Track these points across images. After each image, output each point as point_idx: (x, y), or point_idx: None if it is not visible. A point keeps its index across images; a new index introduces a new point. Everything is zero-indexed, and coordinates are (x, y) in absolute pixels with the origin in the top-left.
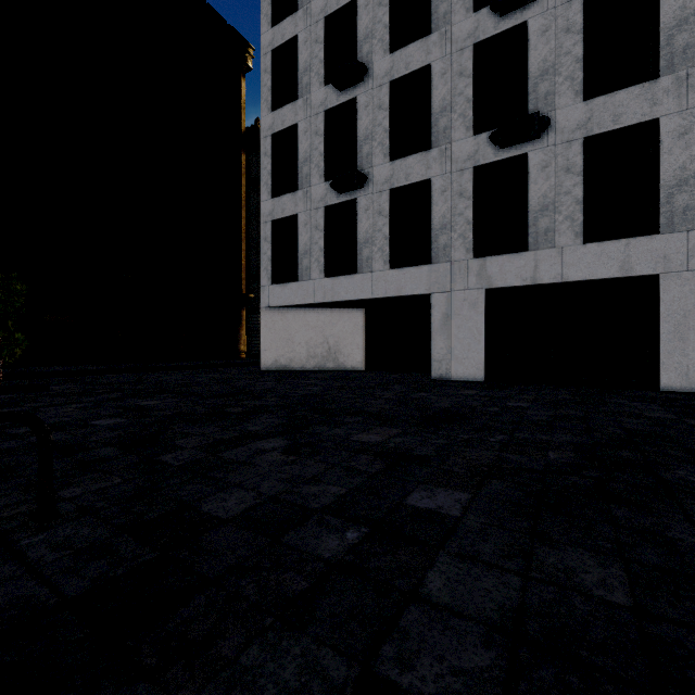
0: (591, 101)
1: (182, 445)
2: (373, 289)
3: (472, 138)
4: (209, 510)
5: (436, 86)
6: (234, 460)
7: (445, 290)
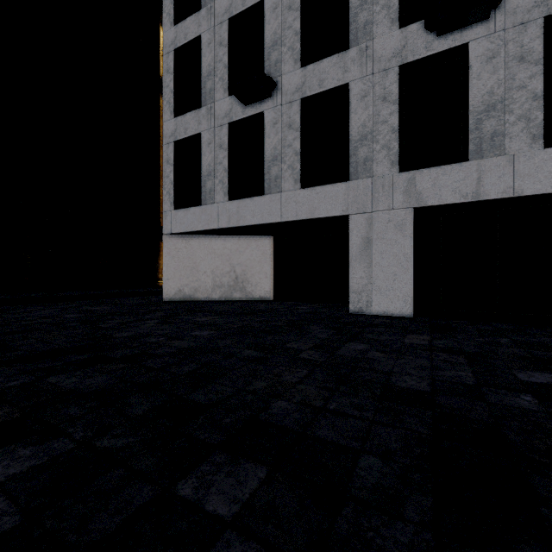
0: None
1: None
2: (282, 211)
3: (399, 31)
4: None
5: None
6: None
7: (366, 210)
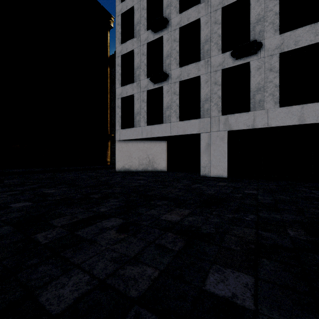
0: (283, 34)
1: (55, 224)
2: (171, 131)
3: (221, 55)
4: (45, 302)
5: (202, 29)
6: (83, 238)
7: (207, 131)
